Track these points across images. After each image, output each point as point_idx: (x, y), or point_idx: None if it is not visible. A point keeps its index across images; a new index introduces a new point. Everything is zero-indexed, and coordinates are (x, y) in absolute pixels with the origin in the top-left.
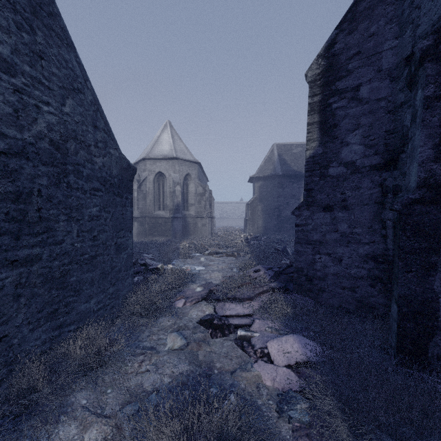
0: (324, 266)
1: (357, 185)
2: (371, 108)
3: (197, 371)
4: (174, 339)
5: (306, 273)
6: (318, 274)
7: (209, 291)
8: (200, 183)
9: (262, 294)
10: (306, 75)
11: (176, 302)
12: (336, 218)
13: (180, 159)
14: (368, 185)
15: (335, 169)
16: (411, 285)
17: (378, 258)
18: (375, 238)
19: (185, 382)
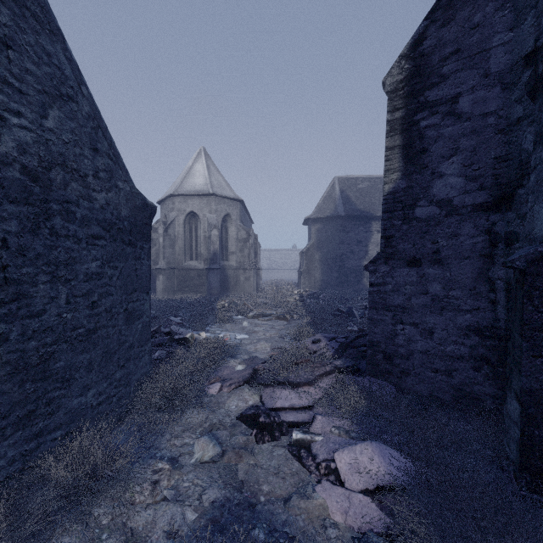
0: (408, 340)
1: (454, 231)
2: (474, 126)
3: (235, 499)
4: (204, 446)
5: (384, 349)
6: (401, 351)
7: (253, 371)
8: (242, 226)
9: (325, 376)
10: (385, 83)
11: (209, 386)
12: (425, 275)
13: (218, 196)
14: (470, 231)
15: (424, 210)
16: (540, 376)
17: (484, 331)
18: (480, 303)
19: (218, 519)
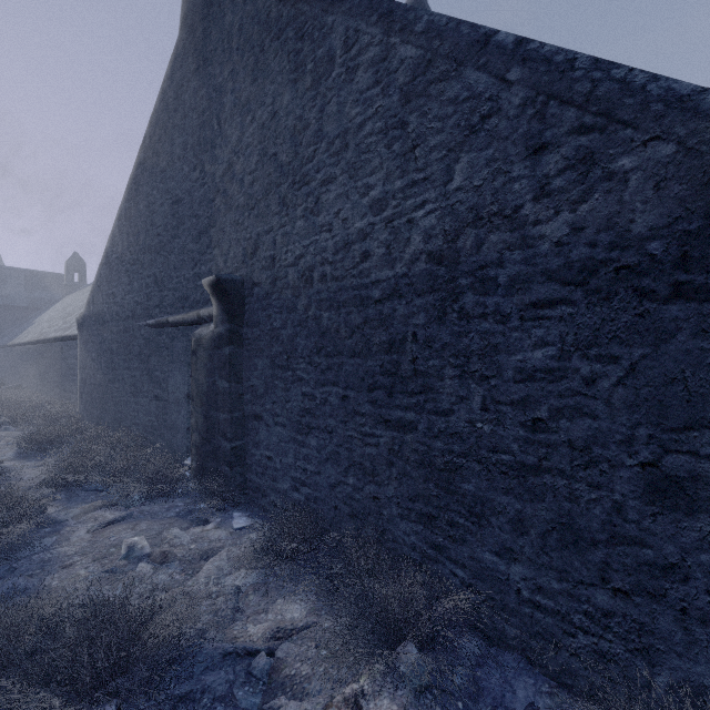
0: None
1: None
2: None
3: None
4: None
5: None
6: None
7: None
8: None
9: None
10: None
11: None
12: None
13: None
14: None
15: None
16: None
17: None
18: None
19: None
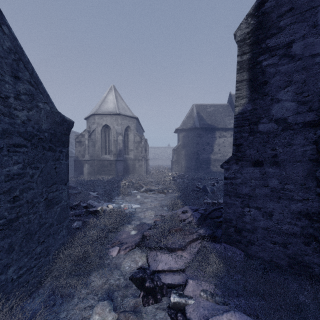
0: (253, 219)
1: (289, 141)
2: (304, 64)
3: None
4: (101, 313)
5: (235, 224)
6: (247, 227)
7: (142, 236)
8: (137, 133)
9: (192, 242)
10: (235, 34)
11: (110, 249)
12: (266, 173)
13: (122, 115)
14: (301, 141)
15: (266, 126)
16: None
17: (313, 216)
18: (309, 195)
19: None
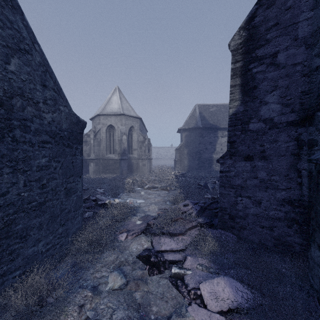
0: (245, 207)
1: (274, 138)
2: (287, 72)
3: (135, 317)
4: (115, 279)
5: (229, 212)
6: (240, 214)
7: (147, 225)
8: (141, 133)
9: (192, 229)
10: (230, 45)
11: (119, 235)
12: (256, 166)
13: (126, 115)
14: (285, 138)
15: (255, 125)
16: None
17: (294, 202)
18: (292, 185)
19: None
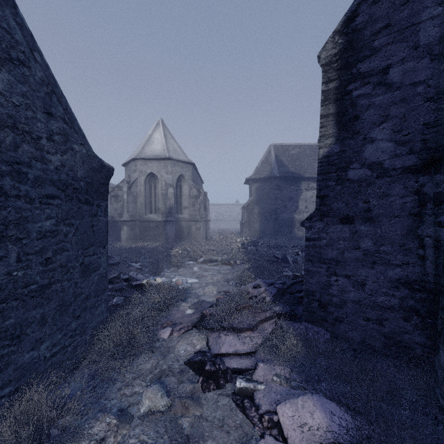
0: (341, 290)
1: (385, 191)
2: (403, 95)
3: None
4: (152, 398)
5: (319, 298)
6: (334, 300)
7: (201, 315)
8: (194, 185)
9: (265, 322)
10: (320, 56)
11: (160, 331)
12: (358, 232)
13: (173, 159)
14: (400, 191)
15: (357, 172)
16: None
17: (414, 284)
18: (410, 258)
19: None
